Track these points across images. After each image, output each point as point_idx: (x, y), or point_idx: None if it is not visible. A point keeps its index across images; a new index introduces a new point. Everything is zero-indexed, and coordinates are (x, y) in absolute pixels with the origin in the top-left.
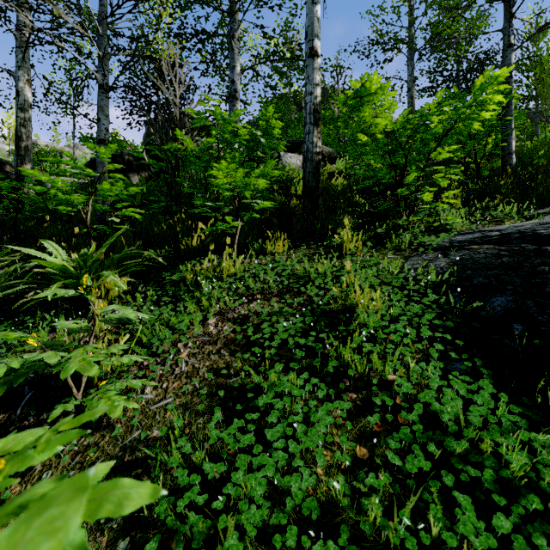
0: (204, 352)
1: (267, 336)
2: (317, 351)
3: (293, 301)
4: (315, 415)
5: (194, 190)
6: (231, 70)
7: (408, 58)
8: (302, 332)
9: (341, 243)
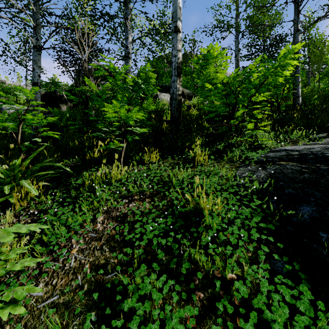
0: (91, 248)
1: (138, 236)
2: (174, 252)
3: (160, 202)
4: (169, 323)
5: (97, 118)
6: (126, 39)
7: (235, 37)
8: (164, 229)
9: (194, 156)
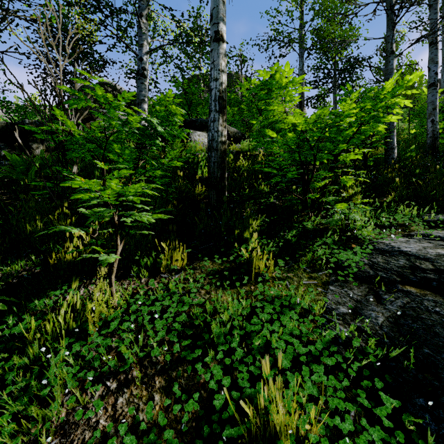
0: None
1: None
2: None
3: (184, 395)
4: None
5: None
6: (139, 47)
7: (299, 56)
8: None
9: (249, 259)
